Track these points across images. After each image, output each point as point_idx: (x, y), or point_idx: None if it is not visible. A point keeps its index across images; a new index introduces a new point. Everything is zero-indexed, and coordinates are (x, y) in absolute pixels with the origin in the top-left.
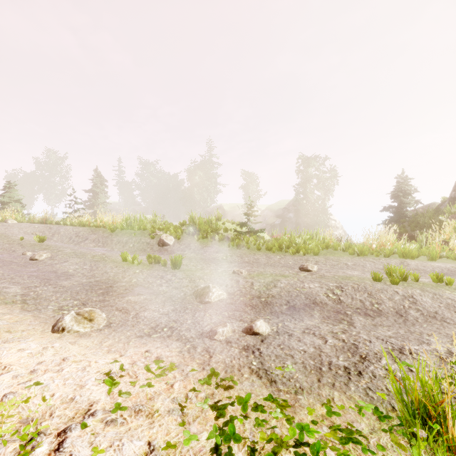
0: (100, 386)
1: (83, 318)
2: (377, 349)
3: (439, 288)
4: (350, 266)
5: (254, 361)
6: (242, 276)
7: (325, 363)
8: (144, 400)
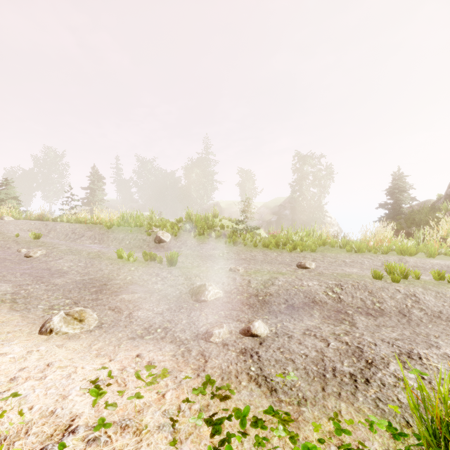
0: (85, 396)
1: (73, 319)
2: (383, 353)
3: (441, 286)
4: (348, 263)
5: (252, 366)
6: (239, 274)
7: (328, 369)
8: (133, 413)
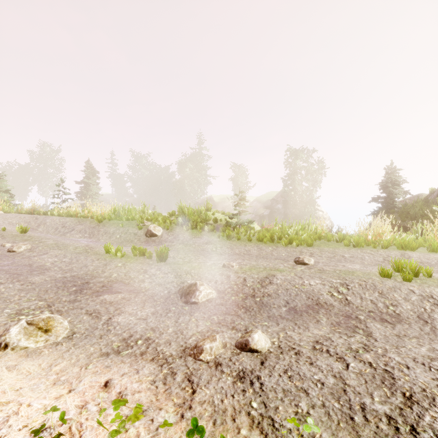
0: None
1: (37, 329)
2: (422, 381)
3: None
4: (348, 258)
5: (253, 401)
6: (233, 271)
7: (356, 407)
8: None
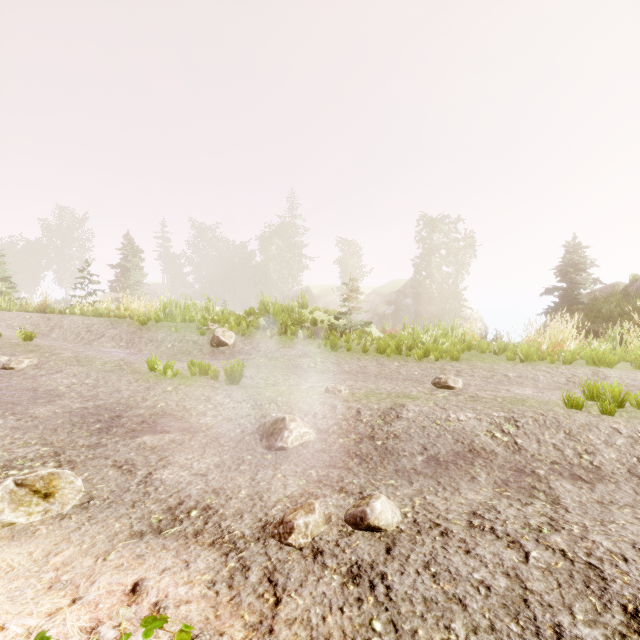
0: None
1: (31, 493)
2: None
3: None
4: (513, 378)
5: (375, 618)
6: (341, 398)
7: (547, 632)
8: None
